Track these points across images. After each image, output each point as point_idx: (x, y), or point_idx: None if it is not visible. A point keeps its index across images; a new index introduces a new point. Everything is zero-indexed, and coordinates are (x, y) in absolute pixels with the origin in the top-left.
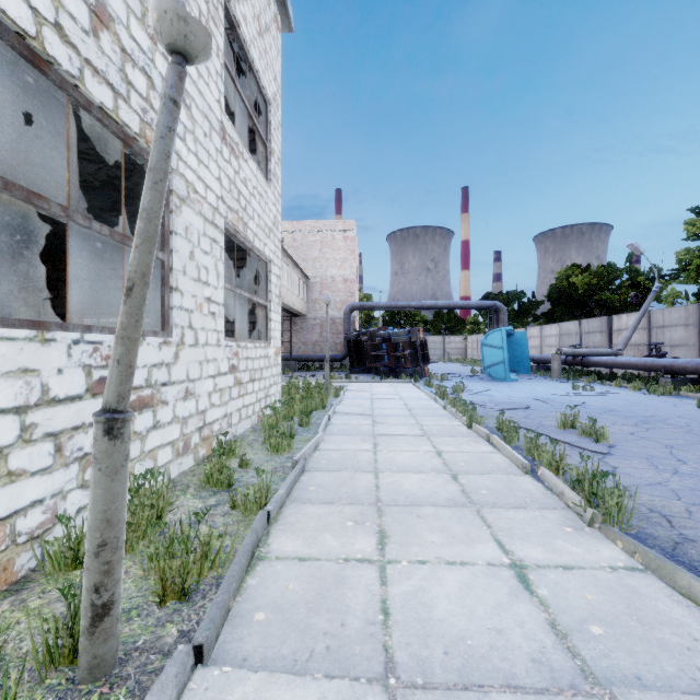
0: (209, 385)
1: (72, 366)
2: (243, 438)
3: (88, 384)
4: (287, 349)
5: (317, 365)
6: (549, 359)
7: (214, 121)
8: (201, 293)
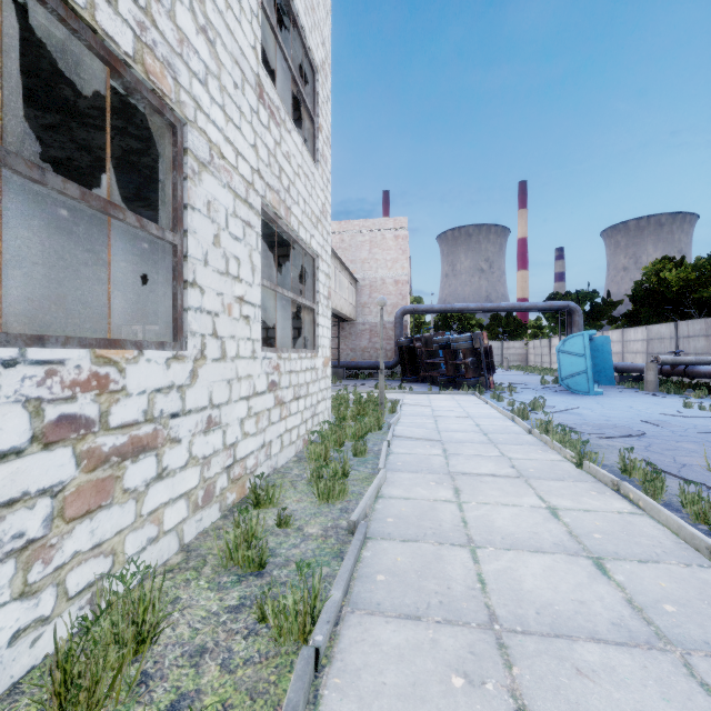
0: (241, 409)
1: (1, 403)
2: (285, 471)
3: (34, 429)
4: (334, 356)
5: (366, 373)
6: (638, 368)
7: (248, 72)
8: (230, 291)
